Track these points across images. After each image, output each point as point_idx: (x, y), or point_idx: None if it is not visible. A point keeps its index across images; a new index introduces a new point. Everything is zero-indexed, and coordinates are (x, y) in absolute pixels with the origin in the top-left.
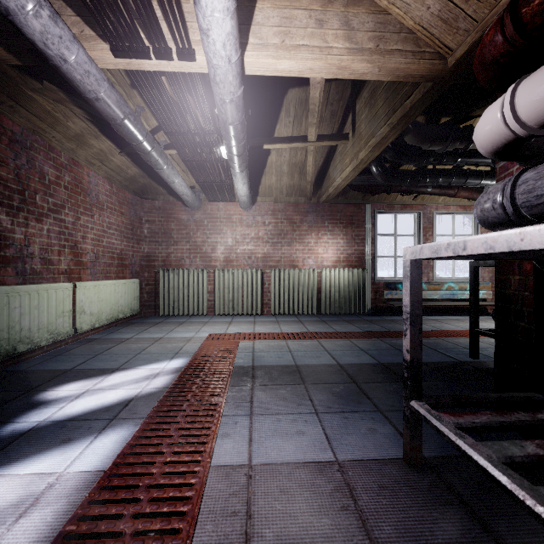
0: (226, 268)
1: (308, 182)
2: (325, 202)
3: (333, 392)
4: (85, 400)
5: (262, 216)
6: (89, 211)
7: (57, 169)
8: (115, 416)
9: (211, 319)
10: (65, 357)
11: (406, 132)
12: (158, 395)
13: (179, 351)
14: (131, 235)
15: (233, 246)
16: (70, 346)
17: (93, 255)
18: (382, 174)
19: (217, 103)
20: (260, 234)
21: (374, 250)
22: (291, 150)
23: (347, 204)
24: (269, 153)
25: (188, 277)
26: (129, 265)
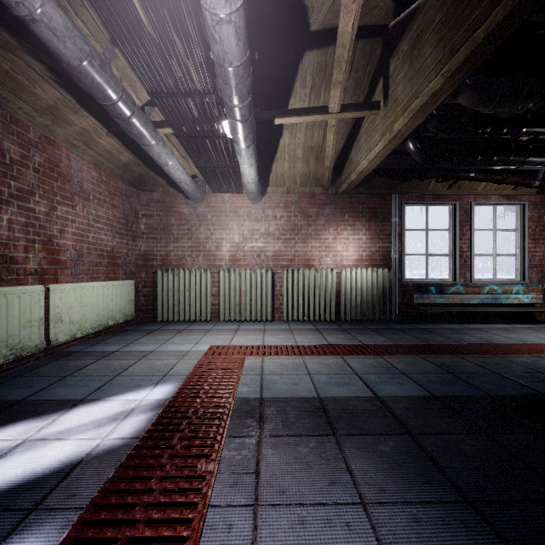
0: (232, 267)
1: (326, 168)
2: (345, 193)
3: (381, 453)
4: (10, 463)
5: (272, 209)
6: (69, 200)
7: (23, 147)
8: (38, 503)
9: (214, 326)
10: (24, 379)
11: (462, 88)
12: (120, 454)
13: (169, 372)
14: (125, 231)
15: (240, 244)
16: (40, 362)
17: (74, 252)
18: (422, 151)
19: (208, 26)
20: (271, 229)
21: (401, 247)
22: (306, 131)
23: (370, 194)
24: (281, 134)
25: (189, 278)
26: (123, 265)
